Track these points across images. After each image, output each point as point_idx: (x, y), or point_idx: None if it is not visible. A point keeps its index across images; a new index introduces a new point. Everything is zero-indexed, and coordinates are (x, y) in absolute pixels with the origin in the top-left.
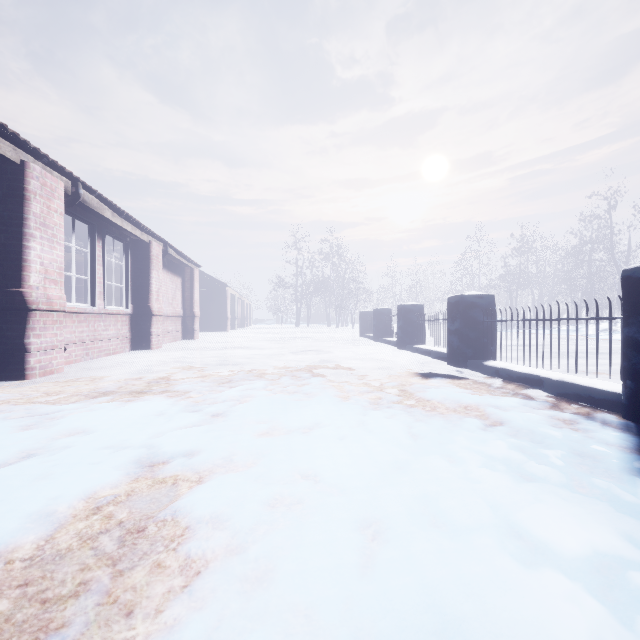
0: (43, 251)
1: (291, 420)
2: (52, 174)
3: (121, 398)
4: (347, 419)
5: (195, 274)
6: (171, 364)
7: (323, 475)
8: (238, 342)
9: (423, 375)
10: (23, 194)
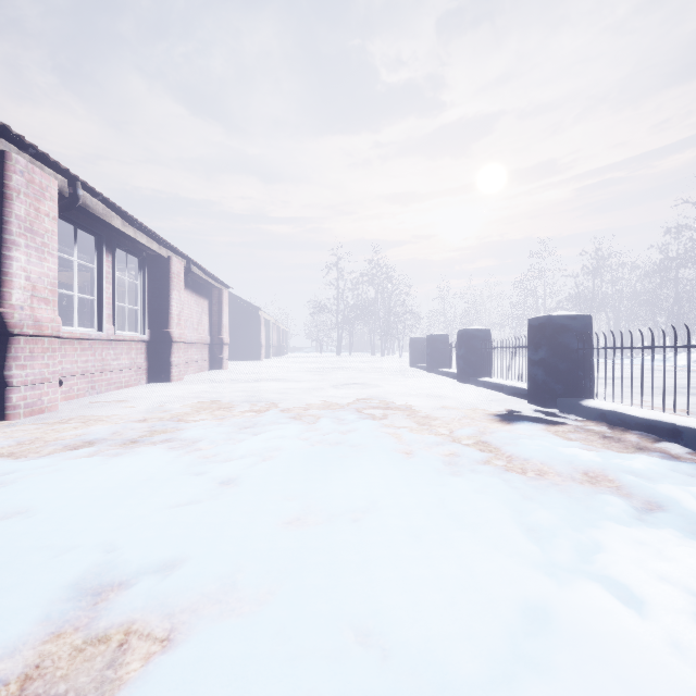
0: (29, 263)
1: (334, 496)
2: (43, 170)
3: (108, 450)
4: (418, 495)
5: (224, 296)
6: (188, 400)
7: (396, 637)
8: (271, 373)
9: (503, 419)
10: (3, 192)
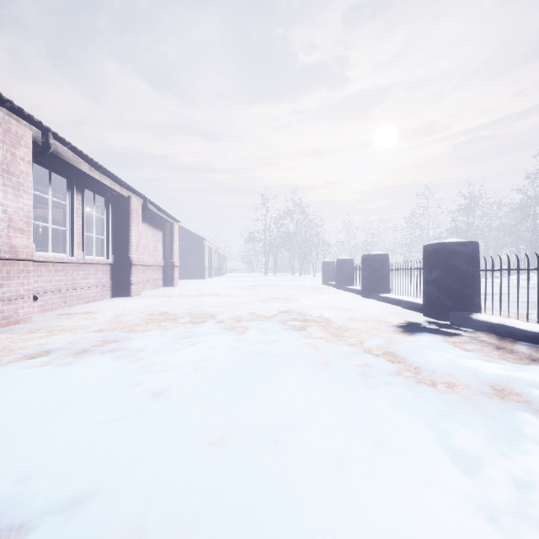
0: (6, 198)
1: (257, 412)
2: (19, 122)
3: (60, 360)
4: (337, 411)
5: (174, 228)
6: (141, 313)
7: None
8: (212, 289)
9: (405, 330)
10: None
